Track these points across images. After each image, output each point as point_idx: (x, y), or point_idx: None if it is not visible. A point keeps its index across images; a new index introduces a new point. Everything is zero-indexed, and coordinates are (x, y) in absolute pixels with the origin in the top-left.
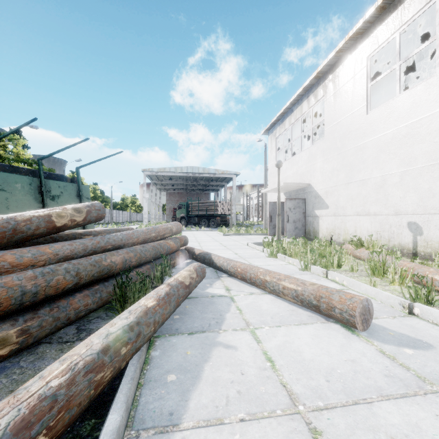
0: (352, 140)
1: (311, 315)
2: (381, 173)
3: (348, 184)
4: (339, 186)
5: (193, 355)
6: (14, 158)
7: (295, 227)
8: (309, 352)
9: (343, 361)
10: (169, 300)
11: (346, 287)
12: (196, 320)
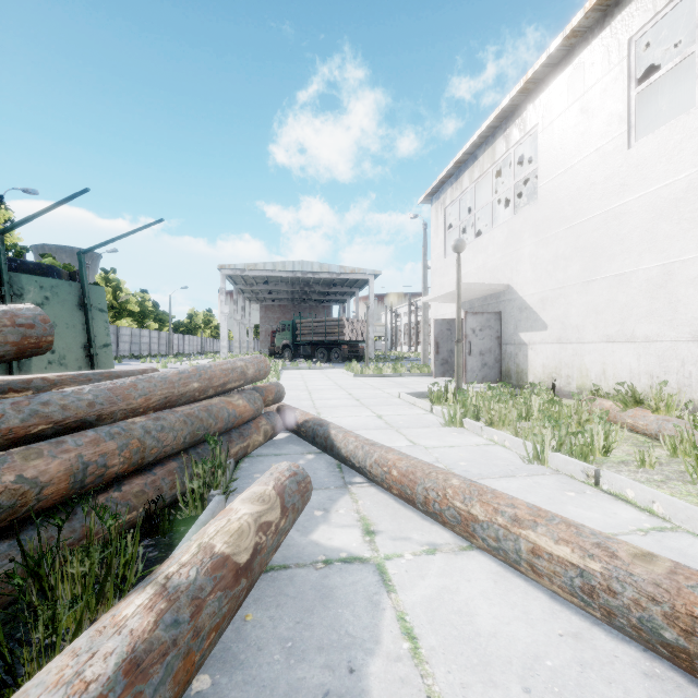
0: (598, 200)
1: (650, 667)
2: (660, 259)
3: (587, 283)
4: (568, 287)
5: None
6: None
7: (482, 363)
8: None
9: None
10: None
11: (665, 522)
12: None
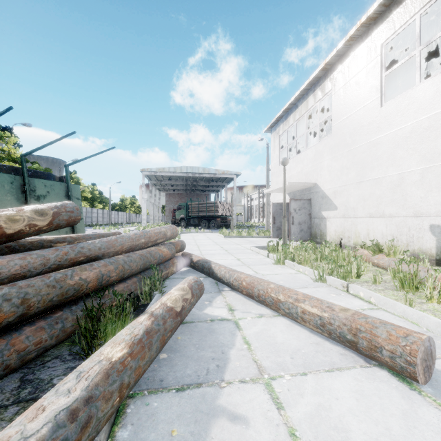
0: (364, 135)
1: (344, 352)
2: (397, 170)
3: (359, 183)
4: (349, 185)
5: (180, 439)
6: (4, 156)
7: (300, 229)
8: (359, 432)
9: None
10: (150, 342)
11: (374, 306)
12: (189, 362)
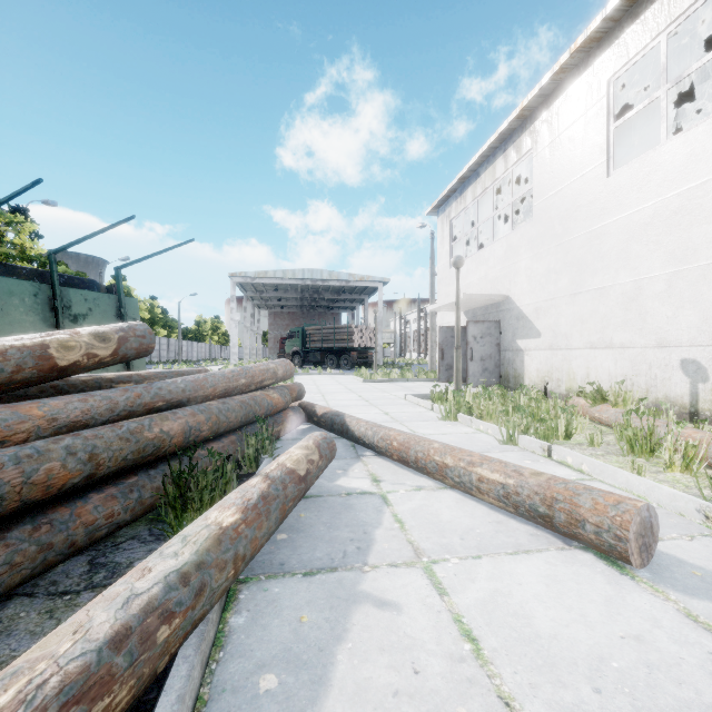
0: (583, 221)
1: (535, 532)
2: (632, 276)
3: (574, 295)
4: (558, 299)
5: (313, 625)
6: (15, 253)
7: (483, 368)
8: (545, 618)
9: (619, 640)
10: (267, 509)
11: (587, 476)
12: (319, 544)
